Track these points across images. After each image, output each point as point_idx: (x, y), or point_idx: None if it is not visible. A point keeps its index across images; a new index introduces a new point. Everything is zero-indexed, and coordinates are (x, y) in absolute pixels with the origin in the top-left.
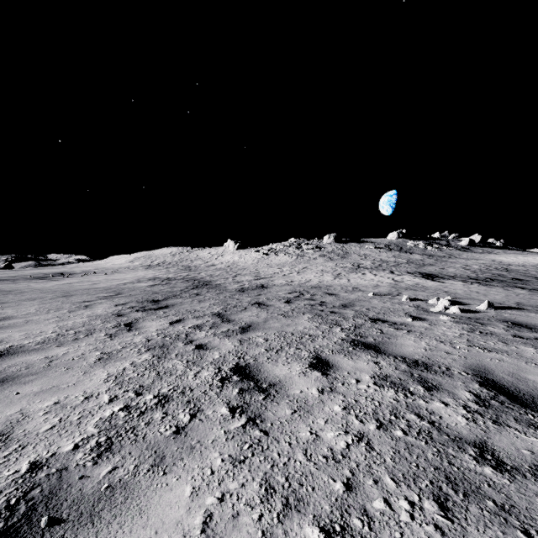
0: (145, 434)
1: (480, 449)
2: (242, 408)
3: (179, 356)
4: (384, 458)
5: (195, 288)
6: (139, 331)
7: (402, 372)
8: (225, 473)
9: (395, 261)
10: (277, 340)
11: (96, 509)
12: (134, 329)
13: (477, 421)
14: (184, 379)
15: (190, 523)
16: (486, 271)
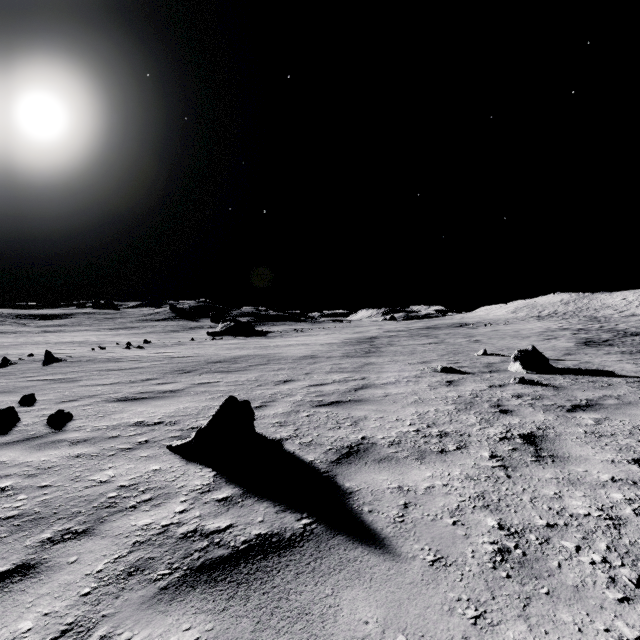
0: None
1: None
2: None
3: None
4: None
5: (625, 337)
6: (609, 350)
7: None
8: None
9: None
10: None
11: None
12: (604, 349)
13: None
14: None
15: None
16: None
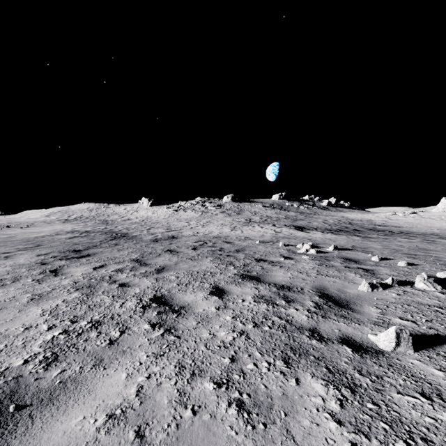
0: (85, 347)
1: (312, 332)
2: (160, 324)
3: (105, 292)
4: (256, 342)
5: (113, 239)
6: (66, 276)
7: (273, 293)
8: (150, 363)
9: (277, 217)
10: (186, 277)
11: (53, 396)
12: (61, 274)
13: (314, 317)
14: (112, 309)
15: (127, 392)
16: (337, 225)
